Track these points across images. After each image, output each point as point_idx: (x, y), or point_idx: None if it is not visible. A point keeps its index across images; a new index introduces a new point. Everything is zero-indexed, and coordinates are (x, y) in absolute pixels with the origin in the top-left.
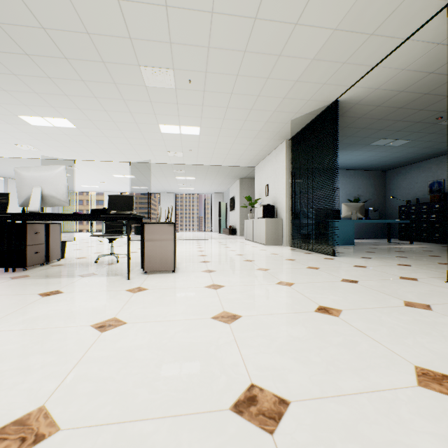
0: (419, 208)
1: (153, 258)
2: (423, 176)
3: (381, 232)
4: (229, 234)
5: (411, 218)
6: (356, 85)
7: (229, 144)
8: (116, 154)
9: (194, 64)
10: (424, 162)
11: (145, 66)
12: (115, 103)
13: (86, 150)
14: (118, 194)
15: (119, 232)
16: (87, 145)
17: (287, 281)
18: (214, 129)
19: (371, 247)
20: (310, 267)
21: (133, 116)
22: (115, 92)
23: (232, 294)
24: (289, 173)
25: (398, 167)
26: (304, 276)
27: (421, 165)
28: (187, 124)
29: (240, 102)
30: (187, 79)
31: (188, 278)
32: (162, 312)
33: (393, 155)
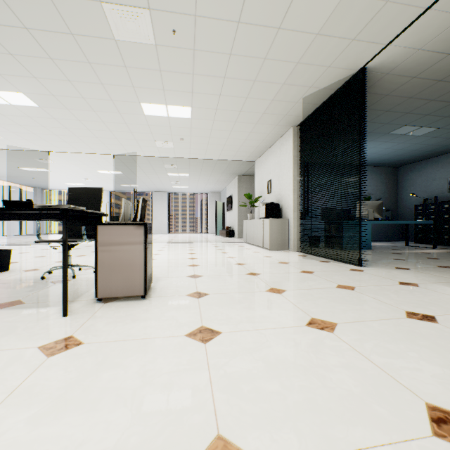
0: (440, 207)
1: (111, 278)
2: (442, 172)
3: (394, 234)
4: (226, 236)
5: (430, 218)
6: (394, 43)
7: (226, 132)
8: (95, 144)
9: (179, 0)
10: (443, 156)
11: (109, 3)
12: (79, 69)
13: (59, 138)
14: (107, 193)
15: (81, 235)
16: (58, 132)
17: (321, 317)
18: (208, 110)
19: (393, 252)
20: (340, 285)
21: (106, 90)
22: (75, 49)
23: (234, 358)
24: (297, 166)
25: (412, 163)
26: (343, 306)
27: (440, 160)
28: (175, 103)
29: (241, 69)
30: (171, 28)
31: (163, 311)
32: (64, 446)
33: (411, 148)
